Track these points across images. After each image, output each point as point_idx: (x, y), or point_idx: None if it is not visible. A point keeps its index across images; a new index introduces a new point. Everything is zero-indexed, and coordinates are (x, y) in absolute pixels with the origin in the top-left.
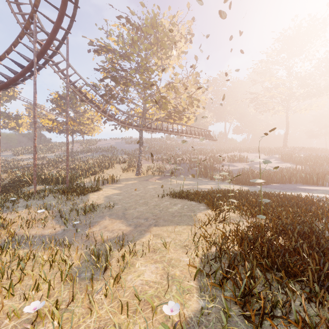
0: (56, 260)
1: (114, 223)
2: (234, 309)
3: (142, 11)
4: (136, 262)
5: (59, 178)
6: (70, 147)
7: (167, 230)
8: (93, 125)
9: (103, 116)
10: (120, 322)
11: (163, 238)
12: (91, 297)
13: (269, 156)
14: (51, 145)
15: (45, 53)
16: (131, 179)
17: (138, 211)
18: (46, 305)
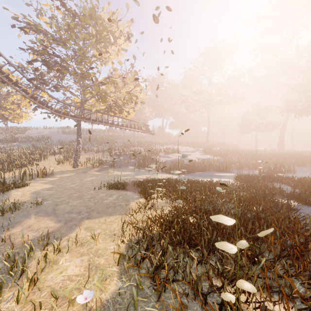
0: None
1: (41, 221)
2: (147, 282)
3: None
4: (60, 259)
5: None
6: None
7: (99, 221)
8: (20, 111)
9: (32, 102)
10: None
11: (93, 230)
12: None
13: (196, 148)
14: None
15: None
16: (68, 171)
17: (70, 205)
18: None
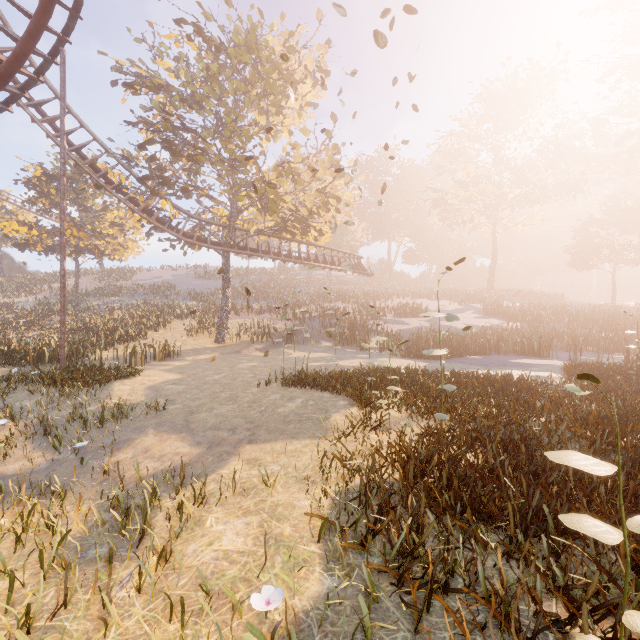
0: (32, 527)
1: (166, 441)
2: (386, 586)
3: (228, 15)
4: (207, 517)
5: (45, 350)
6: (71, 283)
7: (273, 449)
8: (123, 238)
9: (146, 221)
10: (167, 638)
11: (263, 465)
12: (105, 597)
13: (465, 305)
14: (25, 279)
15: (9, 80)
16: (206, 350)
17: (216, 414)
18: (4, 625)
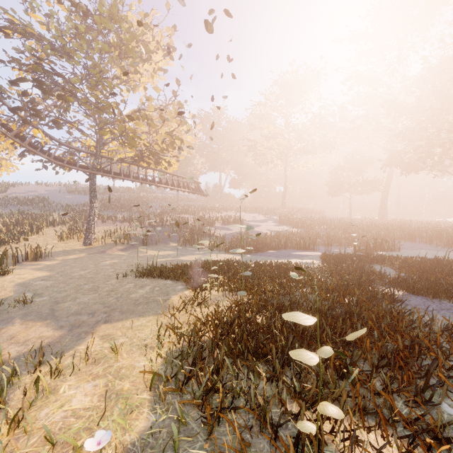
0: None
1: (32, 328)
2: (193, 413)
3: None
4: (61, 385)
5: None
6: None
7: (123, 326)
8: None
9: (18, 144)
10: None
11: (113, 339)
12: None
13: (268, 217)
14: None
15: None
16: (75, 251)
17: (79, 302)
18: None
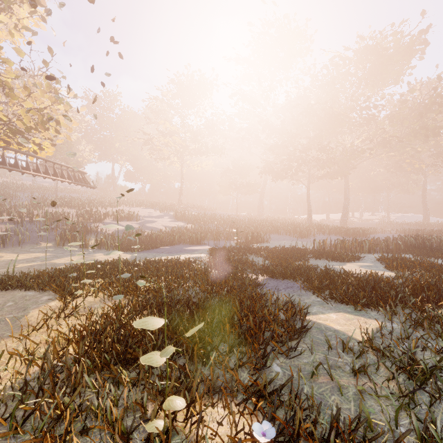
0: None
1: None
2: None
3: None
4: None
5: None
6: None
7: None
8: None
9: None
10: None
11: None
12: None
13: (164, 212)
14: None
15: None
16: None
17: None
18: None
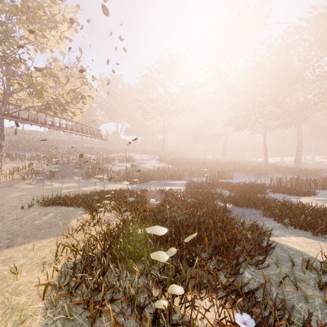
0: None
1: None
2: (81, 311)
3: None
4: None
5: None
6: None
7: (25, 248)
8: None
9: None
10: None
11: (12, 262)
12: None
13: (152, 157)
14: None
15: None
16: None
17: None
18: None
